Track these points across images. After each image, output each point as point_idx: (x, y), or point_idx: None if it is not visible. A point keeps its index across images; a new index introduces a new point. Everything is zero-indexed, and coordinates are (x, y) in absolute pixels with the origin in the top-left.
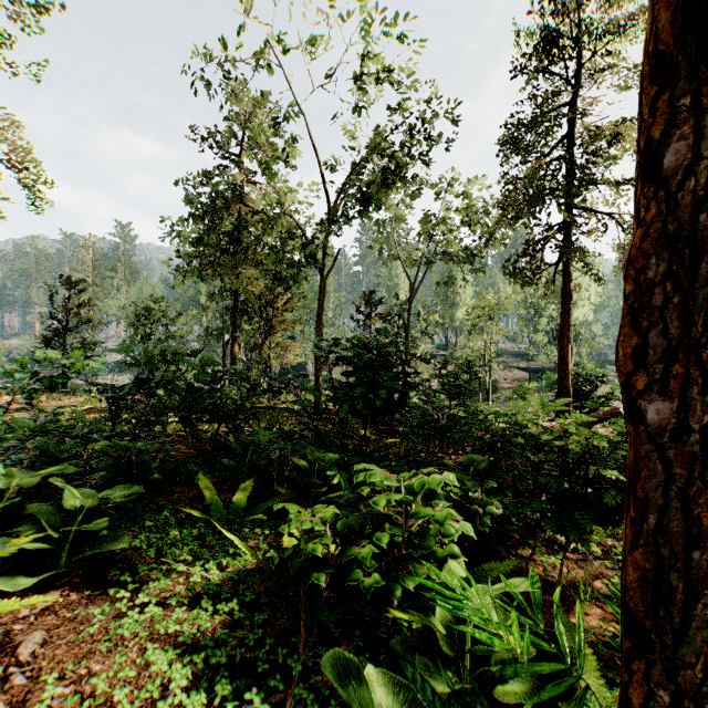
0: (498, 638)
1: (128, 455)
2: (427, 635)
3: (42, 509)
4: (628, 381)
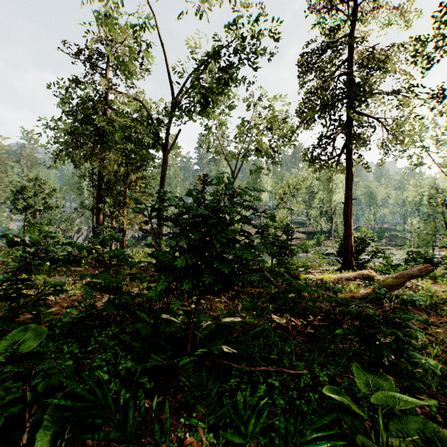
0: None
1: None
2: None
3: None
4: None
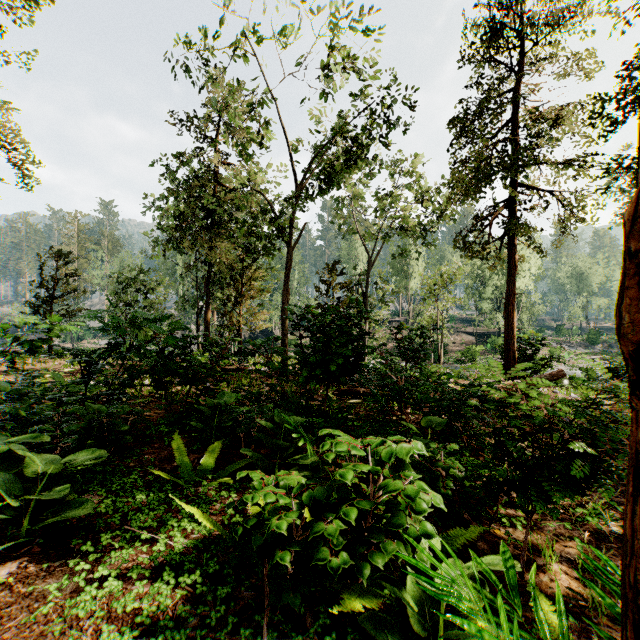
0: (482, 636)
1: (100, 418)
2: (395, 609)
3: (4, 476)
4: (637, 350)
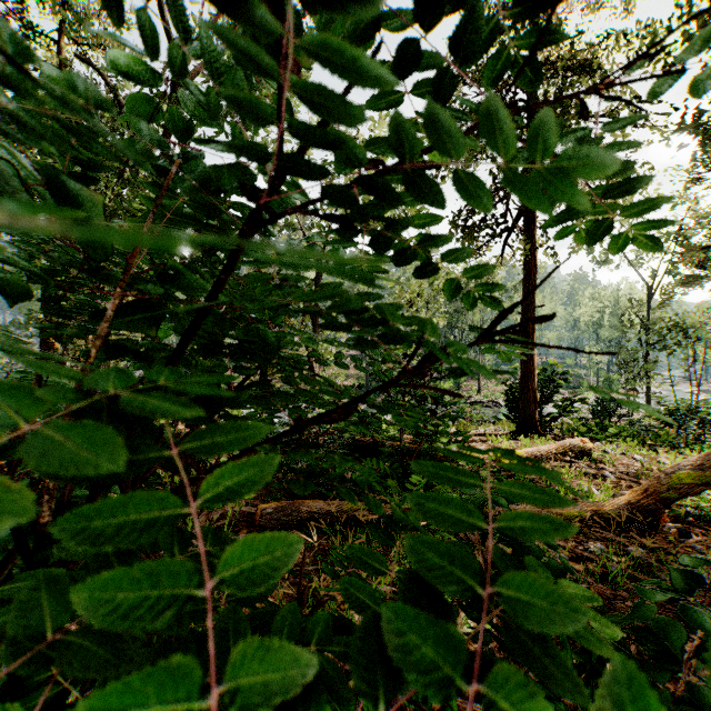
0: None
1: None
2: None
3: None
4: None
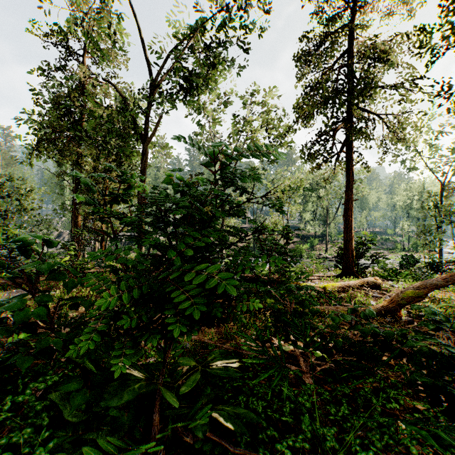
0: None
1: None
2: None
3: None
4: None
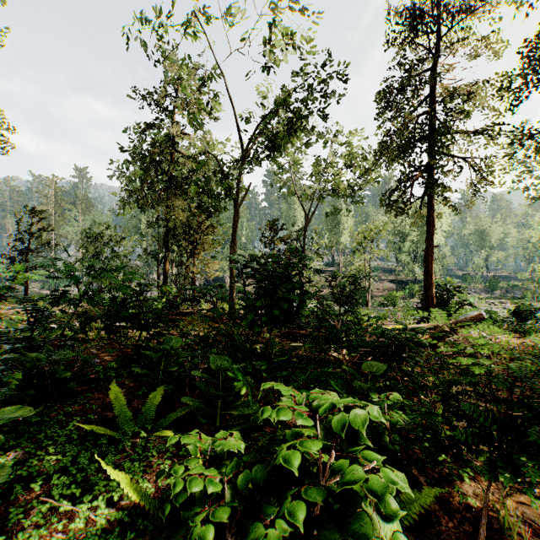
0: None
1: (42, 365)
2: None
3: None
4: None
